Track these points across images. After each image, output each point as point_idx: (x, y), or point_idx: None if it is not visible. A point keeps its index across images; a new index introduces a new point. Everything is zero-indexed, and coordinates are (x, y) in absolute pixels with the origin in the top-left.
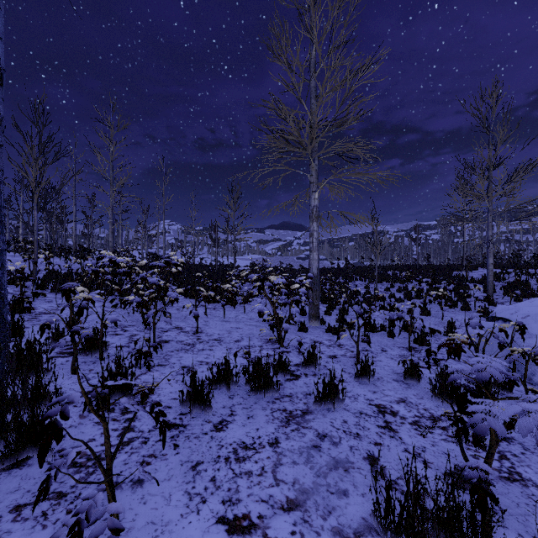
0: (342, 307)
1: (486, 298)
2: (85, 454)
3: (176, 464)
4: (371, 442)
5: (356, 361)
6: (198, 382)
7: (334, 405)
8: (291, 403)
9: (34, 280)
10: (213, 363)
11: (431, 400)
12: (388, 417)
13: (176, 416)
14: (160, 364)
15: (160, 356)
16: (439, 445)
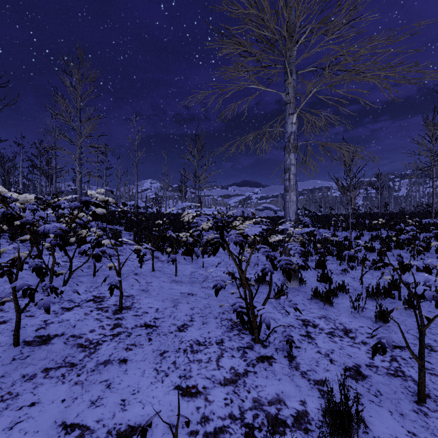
0: (319, 259)
1: None
2: None
3: None
4: None
5: (418, 396)
6: None
7: None
8: None
9: None
10: (96, 434)
11: None
12: None
13: None
14: None
15: None
16: None
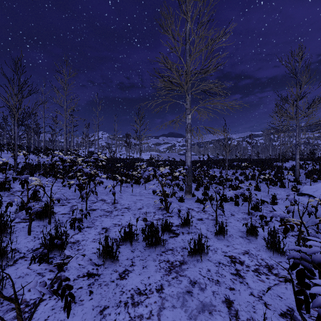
0: (206, 185)
1: (295, 179)
2: (25, 301)
3: (89, 309)
4: (227, 287)
5: (215, 222)
6: (110, 242)
7: (201, 258)
8: (172, 255)
9: (14, 170)
10: (123, 225)
11: (265, 252)
12: (238, 266)
13: (94, 267)
14: (88, 226)
15: (89, 220)
16: (274, 288)
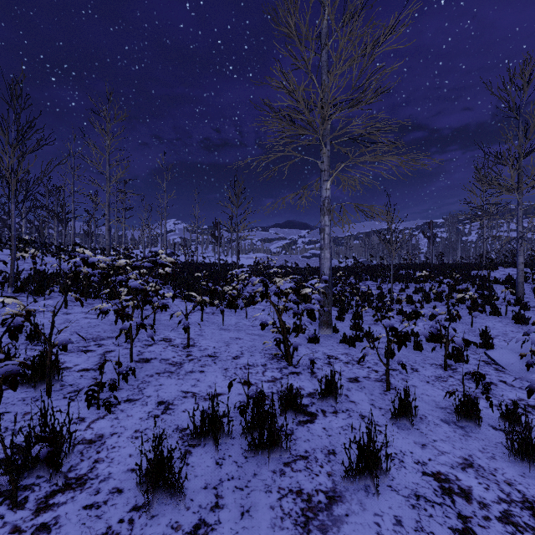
0: (356, 311)
1: (516, 301)
2: None
3: None
4: None
5: (385, 387)
6: (167, 448)
7: (376, 487)
8: (308, 473)
9: (4, 282)
10: (201, 394)
11: (509, 462)
12: (460, 504)
13: (125, 514)
14: (130, 398)
15: (134, 385)
16: None
